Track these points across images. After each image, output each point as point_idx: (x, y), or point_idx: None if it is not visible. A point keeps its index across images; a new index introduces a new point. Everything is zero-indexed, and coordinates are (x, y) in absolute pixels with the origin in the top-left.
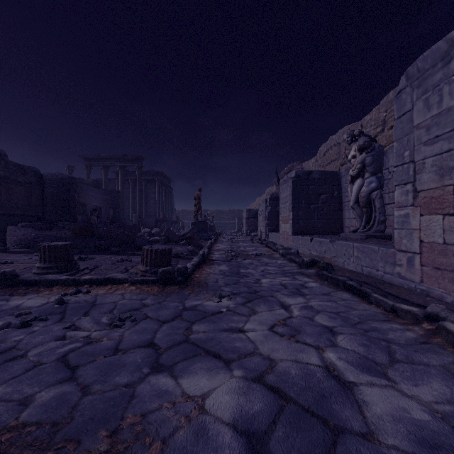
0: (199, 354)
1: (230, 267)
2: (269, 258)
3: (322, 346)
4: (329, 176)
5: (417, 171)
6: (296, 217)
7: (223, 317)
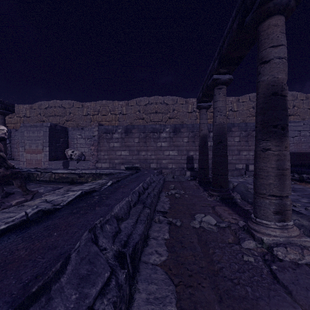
0: None
1: None
2: None
3: None
4: None
5: (25, 145)
6: None
7: None
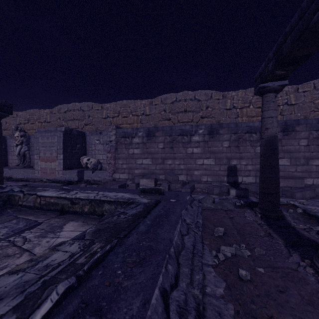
0: None
1: None
2: None
3: None
4: None
5: (40, 152)
6: None
7: None
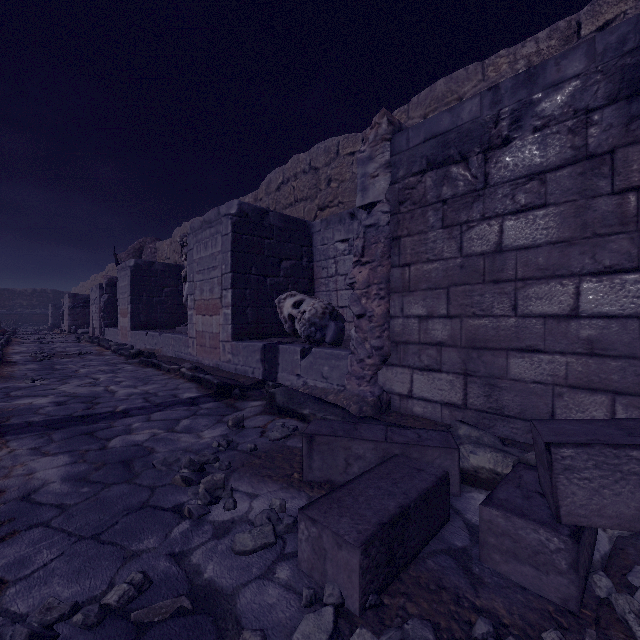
0: (23, 397)
1: (41, 365)
2: (96, 355)
3: (110, 385)
4: (174, 270)
5: (195, 288)
6: (136, 310)
7: (39, 387)
